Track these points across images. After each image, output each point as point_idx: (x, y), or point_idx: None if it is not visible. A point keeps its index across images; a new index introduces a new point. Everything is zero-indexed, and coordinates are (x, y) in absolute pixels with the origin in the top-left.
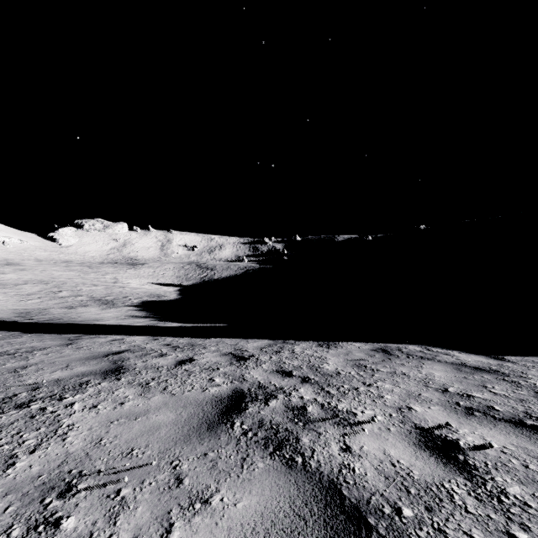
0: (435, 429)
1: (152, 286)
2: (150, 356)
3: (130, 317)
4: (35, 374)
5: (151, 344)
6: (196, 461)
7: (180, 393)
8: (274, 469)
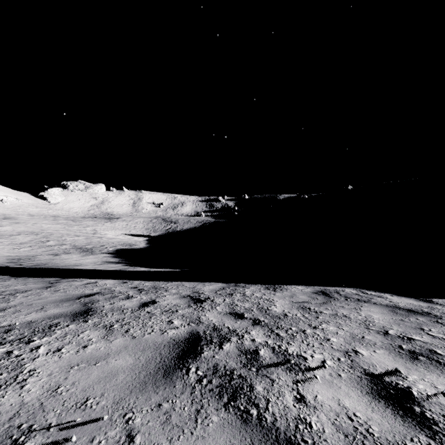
0: (384, 375)
1: (125, 236)
2: (118, 299)
3: (106, 262)
4: (11, 316)
5: (120, 287)
6: (149, 413)
7: (140, 336)
8: (229, 424)
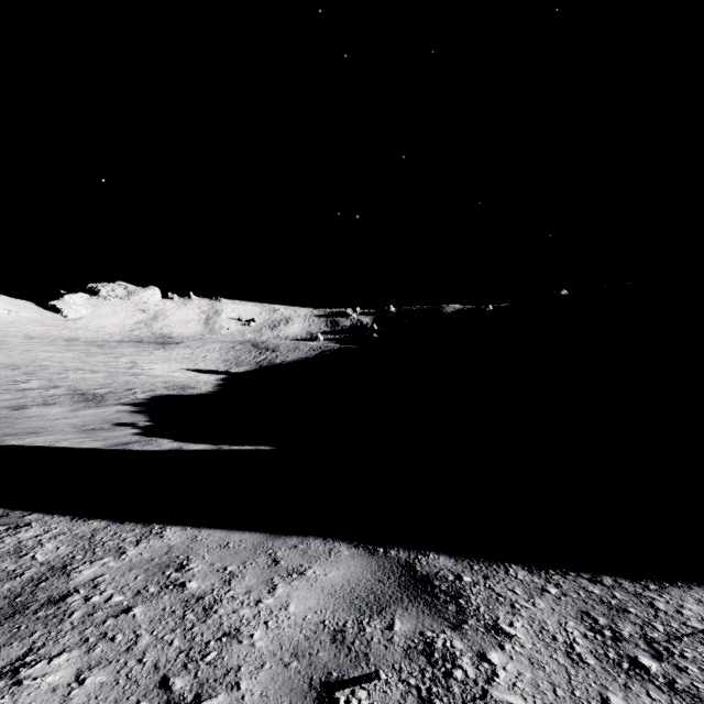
0: None
1: (186, 373)
2: None
3: (107, 425)
4: None
5: None
6: None
7: None
8: None
